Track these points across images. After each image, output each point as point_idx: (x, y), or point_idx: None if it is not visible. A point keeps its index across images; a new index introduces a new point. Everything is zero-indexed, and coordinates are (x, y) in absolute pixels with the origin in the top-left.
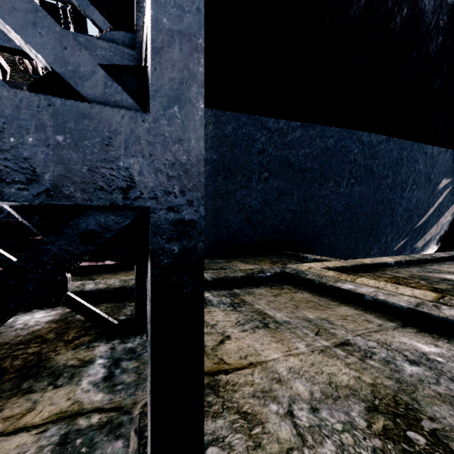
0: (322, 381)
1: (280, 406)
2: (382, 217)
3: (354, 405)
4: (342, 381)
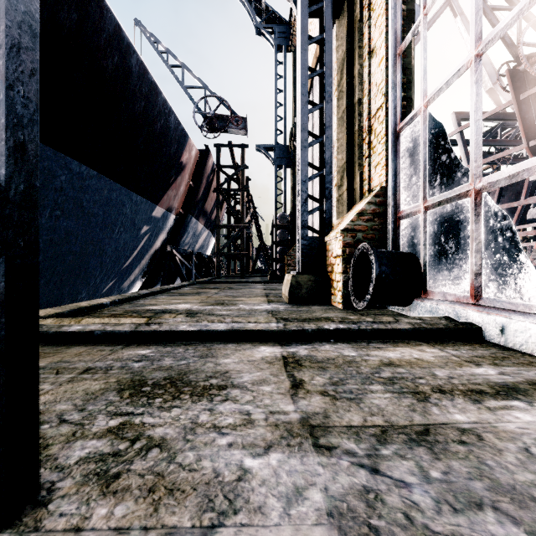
0: (80, 395)
1: (51, 423)
2: (92, 257)
3: (109, 394)
4: (96, 388)
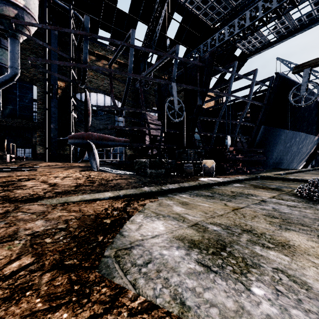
0: None
1: None
2: (295, 157)
3: None
4: None
